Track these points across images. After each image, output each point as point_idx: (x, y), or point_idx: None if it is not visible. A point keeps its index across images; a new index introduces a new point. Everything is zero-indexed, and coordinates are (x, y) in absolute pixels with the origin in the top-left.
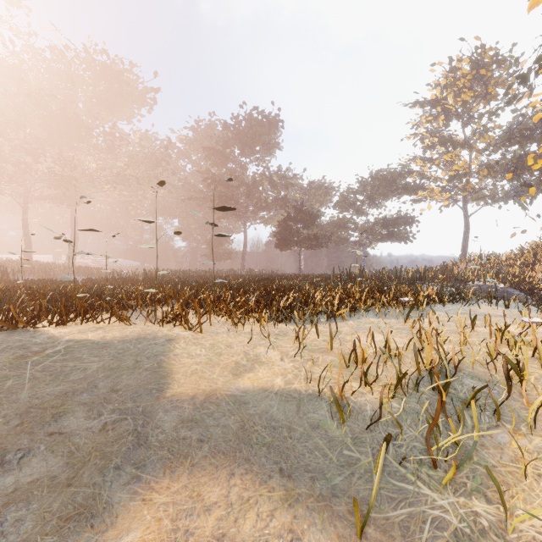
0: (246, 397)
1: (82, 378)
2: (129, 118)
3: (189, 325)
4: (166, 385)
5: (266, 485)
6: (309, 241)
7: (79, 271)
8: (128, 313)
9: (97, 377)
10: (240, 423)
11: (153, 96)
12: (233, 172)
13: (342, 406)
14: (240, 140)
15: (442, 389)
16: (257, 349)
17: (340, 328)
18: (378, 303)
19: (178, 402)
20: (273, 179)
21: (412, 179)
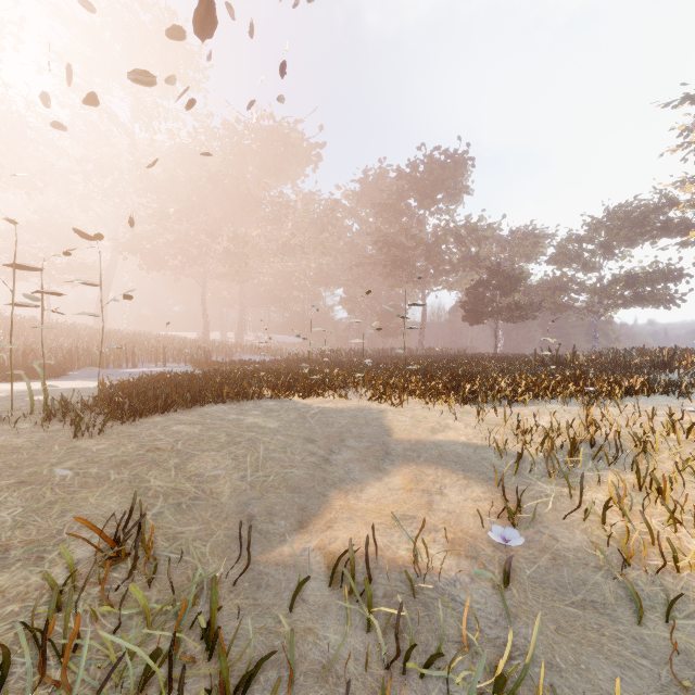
0: (441, 444)
1: (341, 427)
2: (293, 181)
3: (392, 402)
4: (391, 434)
5: (455, 474)
6: (509, 312)
7: (251, 350)
8: (339, 392)
9: (349, 427)
10: (439, 454)
11: (318, 152)
12: (408, 229)
13: (504, 453)
14: (417, 189)
15: (568, 443)
16: (447, 421)
17: (520, 411)
18: (565, 392)
19: (401, 442)
20: (459, 235)
21: (680, 211)
